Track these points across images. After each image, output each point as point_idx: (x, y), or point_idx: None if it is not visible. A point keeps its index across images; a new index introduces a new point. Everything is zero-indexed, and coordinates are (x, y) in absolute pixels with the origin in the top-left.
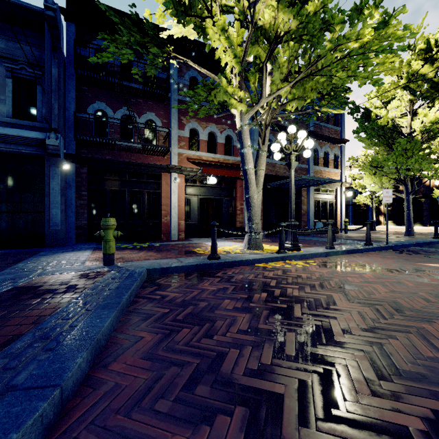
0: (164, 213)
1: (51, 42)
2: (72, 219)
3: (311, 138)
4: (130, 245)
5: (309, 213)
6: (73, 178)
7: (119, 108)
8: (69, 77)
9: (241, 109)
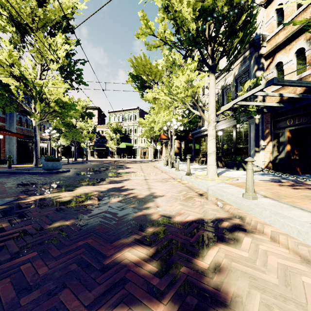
0: None
1: None
2: None
3: None
4: None
5: None
6: None
7: None
8: None
9: (37, 120)
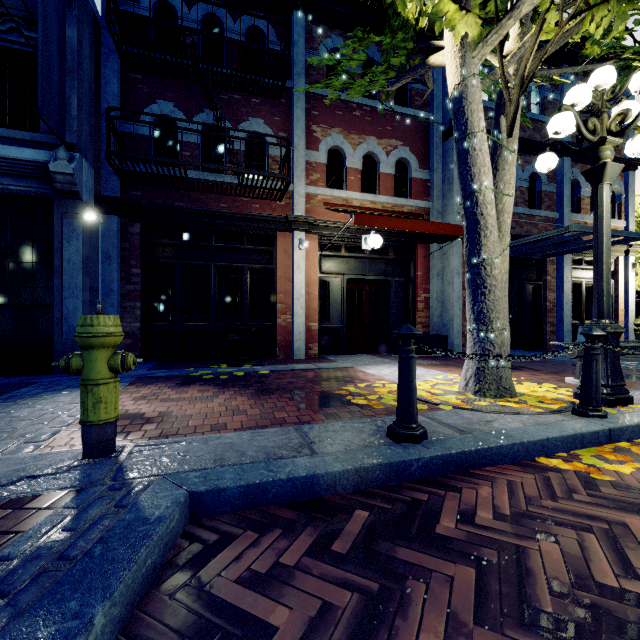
0: (281, 308)
1: None
2: None
3: (567, 158)
4: (211, 371)
5: (561, 308)
6: (115, 242)
7: (198, 111)
8: (107, 56)
9: (464, 32)
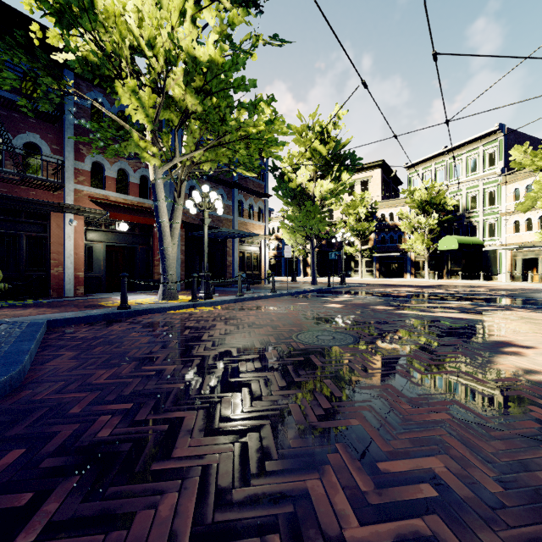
0: (55, 263)
1: None
2: None
3: (236, 189)
4: (4, 303)
5: (234, 265)
6: None
7: None
8: None
9: (154, 163)
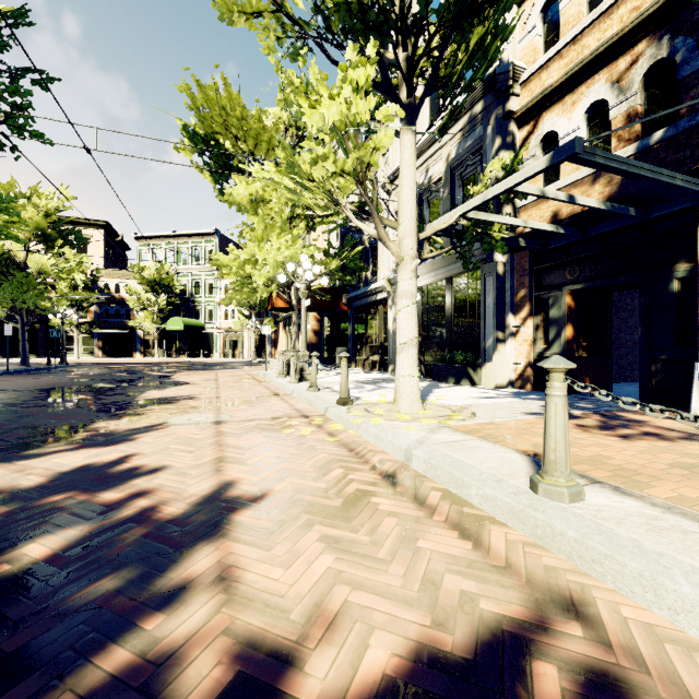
0: None
1: None
2: None
3: None
4: None
5: None
6: None
7: None
8: None
9: None
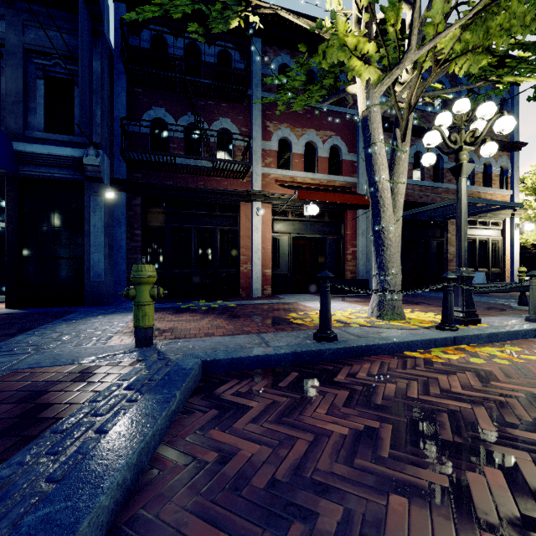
0: (244, 259)
1: (89, 23)
2: (122, 267)
3: None
4: (194, 304)
5: None
6: (123, 211)
7: (183, 114)
8: (118, 77)
9: (368, 77)
